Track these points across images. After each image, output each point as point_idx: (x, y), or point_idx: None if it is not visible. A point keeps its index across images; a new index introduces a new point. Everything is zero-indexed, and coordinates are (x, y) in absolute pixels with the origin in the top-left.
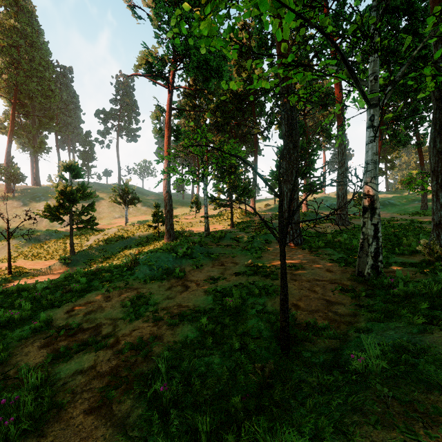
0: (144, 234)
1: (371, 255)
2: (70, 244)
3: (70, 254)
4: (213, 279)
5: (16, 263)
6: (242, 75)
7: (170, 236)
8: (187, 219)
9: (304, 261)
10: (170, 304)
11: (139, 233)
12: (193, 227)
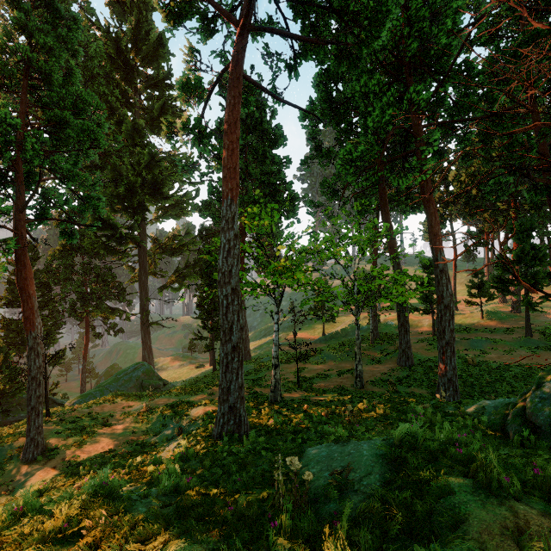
0: (368, 328)
1: (355, 377)
2: (322, 329)
3: (322, 335)
4: (328, 370)
5: (303, 334)
6: (474, 165)
7: (374, 335)
8: (416, 316)
9: (369, 375)
10: (304, 373)
11: (365, 326)
12: (412, 326)
